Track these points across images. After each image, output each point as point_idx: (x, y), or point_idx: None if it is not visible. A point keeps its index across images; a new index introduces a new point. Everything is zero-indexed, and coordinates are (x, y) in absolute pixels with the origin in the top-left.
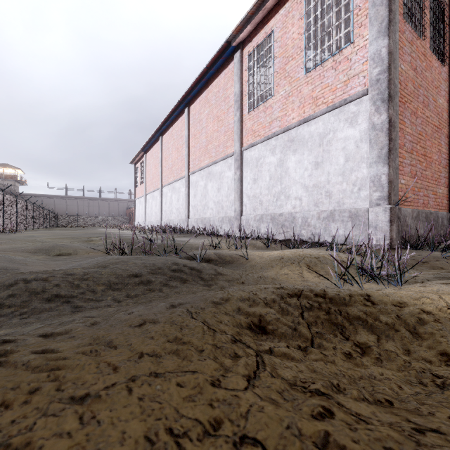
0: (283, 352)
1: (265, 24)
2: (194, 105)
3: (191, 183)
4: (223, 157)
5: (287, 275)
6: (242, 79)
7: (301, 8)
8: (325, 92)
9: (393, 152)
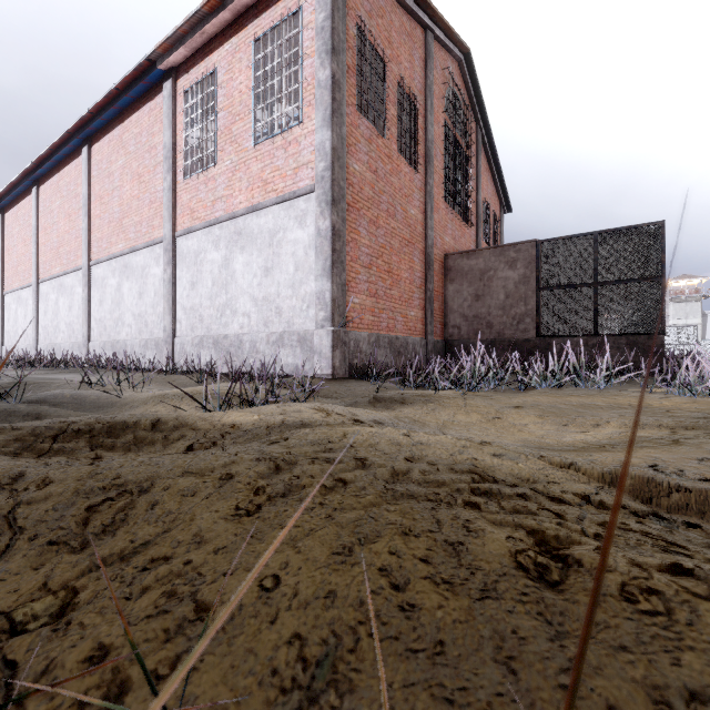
0: None
1: (207, 55)
2: (100, 144)
3: (95, 280)
4: (148, 242)
5: (157, 412)
6: (175, 125)
7: (250, 52)
8: (276, 176)
9: (338, 265)
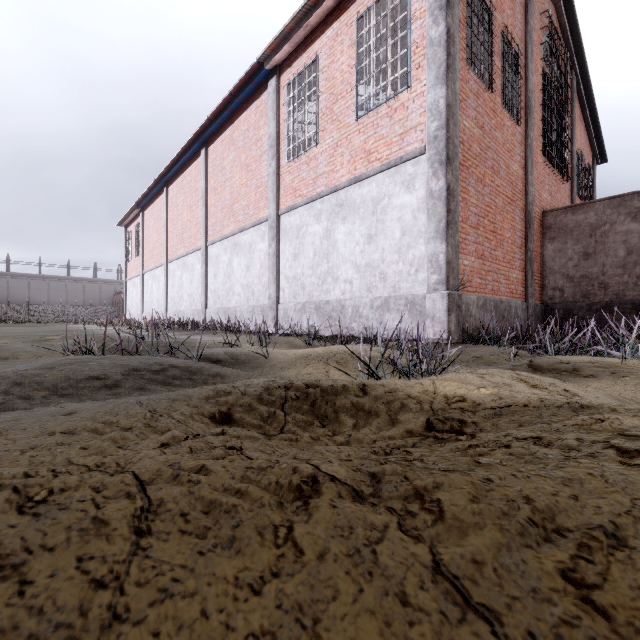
0: (237, 436)
1: (308, 46)
2: (214, 145)
3: (210, 258)
4: (255, 222)
5: (310, 374)
6: (279, 116)
7: (351, 32)
8: (380, 145)
9: (452, 226)
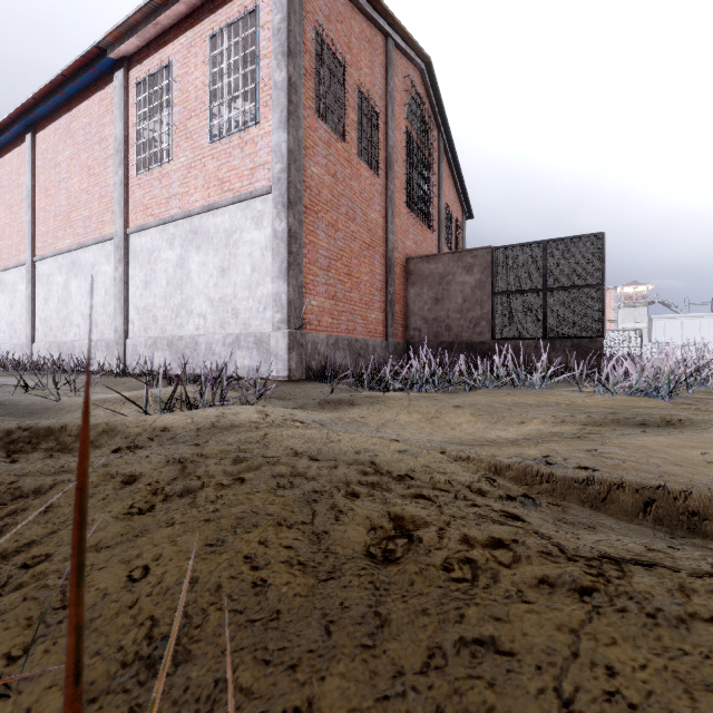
0: None
1: (161, 47)
2: (45, 132)
3: (39, 277)
4: (98, 238)
5: (96, 416)
6: (127, 117)
7: (206, 48)
8: (232, 176)
9: (294, 267)
